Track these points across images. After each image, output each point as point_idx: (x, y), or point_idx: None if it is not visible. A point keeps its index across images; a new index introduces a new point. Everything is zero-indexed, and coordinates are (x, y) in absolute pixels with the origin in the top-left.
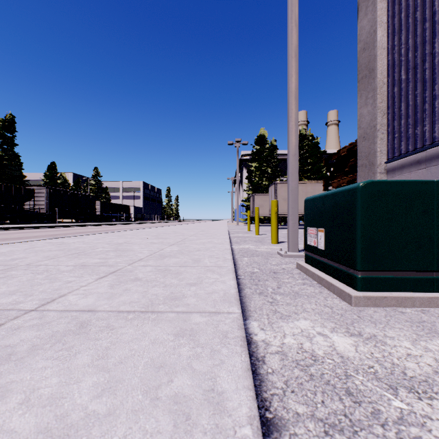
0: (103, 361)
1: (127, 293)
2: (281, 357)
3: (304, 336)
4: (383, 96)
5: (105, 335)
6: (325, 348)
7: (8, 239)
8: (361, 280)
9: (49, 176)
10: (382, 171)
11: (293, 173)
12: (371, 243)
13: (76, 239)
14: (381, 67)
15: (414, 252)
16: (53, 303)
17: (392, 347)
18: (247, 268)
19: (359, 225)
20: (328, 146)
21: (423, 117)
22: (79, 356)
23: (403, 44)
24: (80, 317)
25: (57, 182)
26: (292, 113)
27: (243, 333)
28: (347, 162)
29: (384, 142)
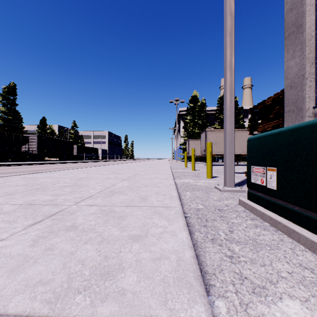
0: None
1: (45, 256)
2: None
3: None
4: (311, 48)
5: None
6: None
7: (2, 173)
8: None
9: (41, 127)
10: (310, 115)
11: (230, 117)
12: None
13: (48, 174)
14: (309, 22)
15: None
16: None
17: None
18: (192, 204)
19: None
20: (244, 104)
21: None
22: None
23: None
24: None
25: (46, 132)
26: (229, 64)
27: None
28: (271, 110)
29: (312, 89)
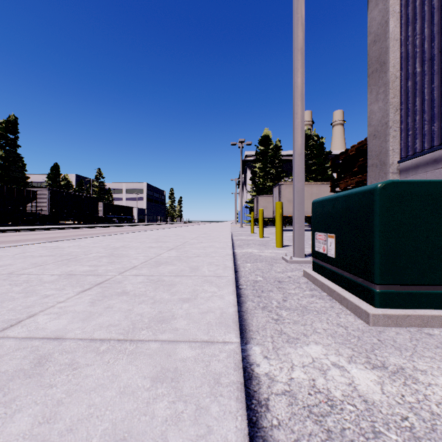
0: (47, 428)
1: (108, 312)
2: (289, 401)
3: (316, 368)
4: (395, 91)
5: (63, 378)
6: (343, 386)
7: (6, 241)
8: (379, 296)
9: (52, 178)
10: (394, 171)
11: (299, 174)
12: (391, 252)
13: (72, 243)
14: (393, 60)
15: (441, 263)
16: (17, 327)
17: (427, 386)
18: (250, 276)
19: (377, 232)
20: (333, 146)
21: (441, 112)
22: (17, 417)
23: (418, 35)
24: (42, 348)
25: (60, 184)
26: (298, 109)
27: (240, 376)
28: (355, 162)
29: (397, 140)
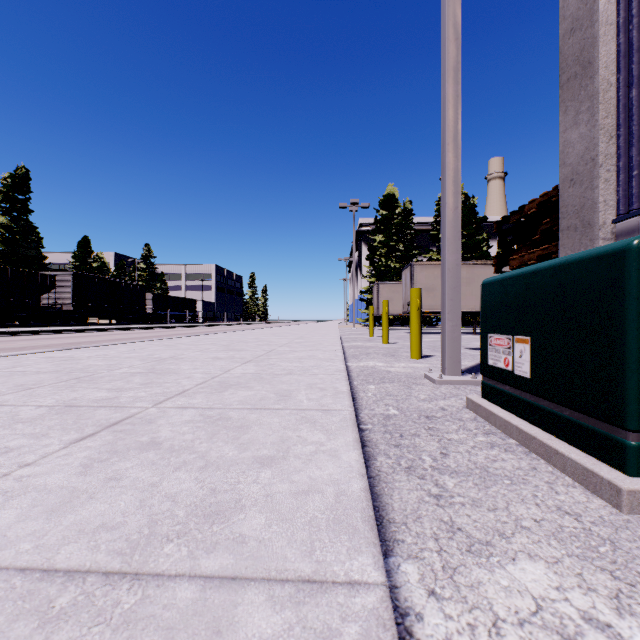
0: None
1: (108, 490)
2: None
3: (551, 630)
4: (608, 106)
5: None
6: None
7: (3, 349)
8: (637, 453)
9: (80, 257)
10: (607, 237)
11: (452, 241)
12: None
13: (97, 352)
14: (605, 57)
15: None
16: None
17: None
18: (377, 407)
19: (633, 330)
20: (489, 211)
21: None
22: None
23: None
24: None
25: (91, 266)
26: (451, 137)
27: None
28: (537, 226)
29: (611, 186)
